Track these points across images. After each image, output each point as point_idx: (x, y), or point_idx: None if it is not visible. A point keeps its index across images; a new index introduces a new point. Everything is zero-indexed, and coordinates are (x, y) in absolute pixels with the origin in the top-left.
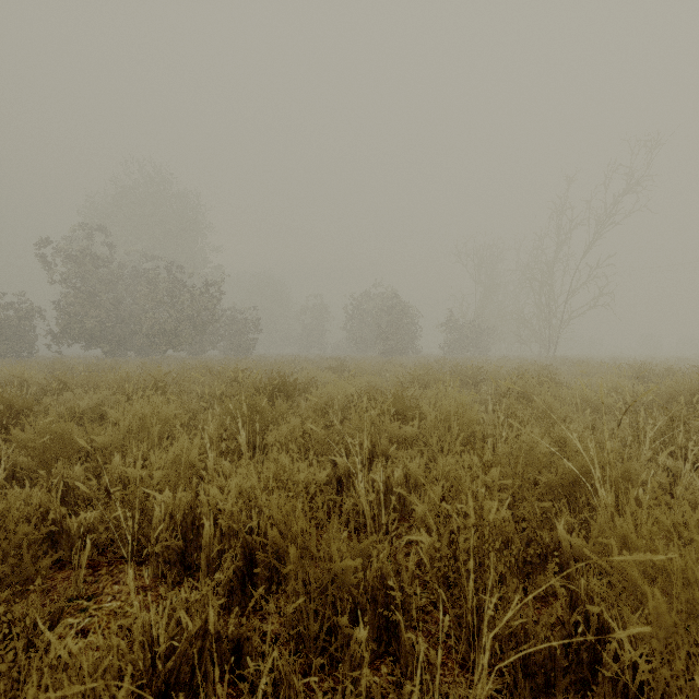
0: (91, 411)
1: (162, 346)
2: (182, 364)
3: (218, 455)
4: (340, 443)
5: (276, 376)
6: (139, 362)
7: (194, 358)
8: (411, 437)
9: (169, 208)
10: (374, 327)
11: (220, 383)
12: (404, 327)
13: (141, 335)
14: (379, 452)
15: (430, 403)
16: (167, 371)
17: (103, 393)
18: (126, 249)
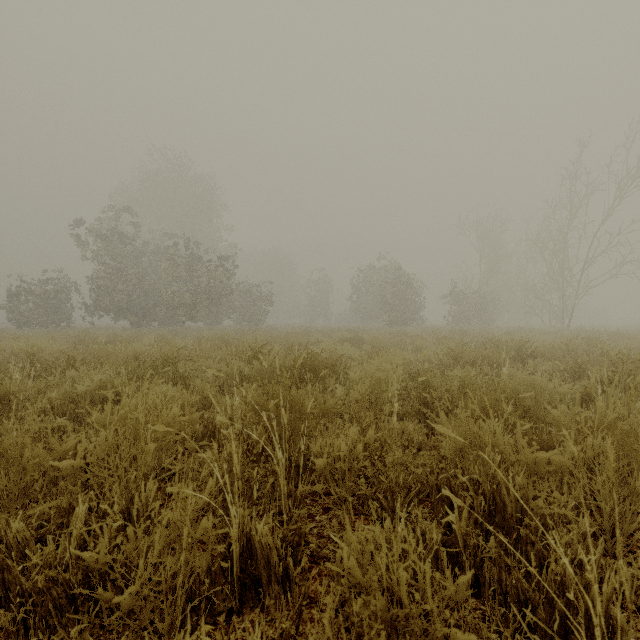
0: (91, 394)
1: (181, 317)
2: (199, 335)
3: (243, 485)
4: (419, 466)
5: (293, 349)
6: (159, 332)
7: (211, 329)
8: (558, 472)
9: (189, 191)
10: (377, 298)
11: (237, 360)
12: (409, 298)
13: (163, 307)
14: (509, 499)
15: (502, 391)
16: (184, 343)
17: (105, 374)
18: (150, 228)
